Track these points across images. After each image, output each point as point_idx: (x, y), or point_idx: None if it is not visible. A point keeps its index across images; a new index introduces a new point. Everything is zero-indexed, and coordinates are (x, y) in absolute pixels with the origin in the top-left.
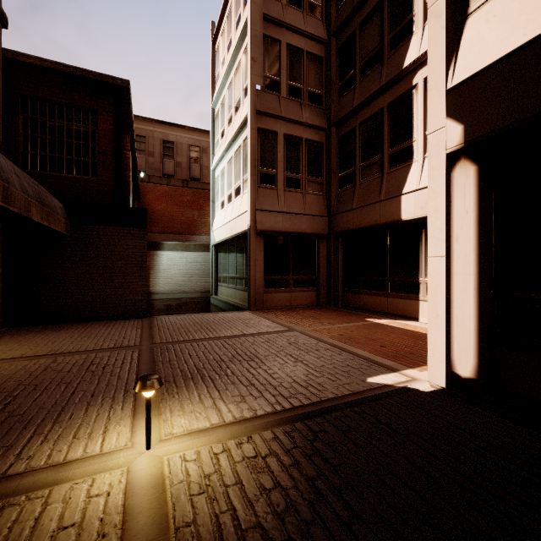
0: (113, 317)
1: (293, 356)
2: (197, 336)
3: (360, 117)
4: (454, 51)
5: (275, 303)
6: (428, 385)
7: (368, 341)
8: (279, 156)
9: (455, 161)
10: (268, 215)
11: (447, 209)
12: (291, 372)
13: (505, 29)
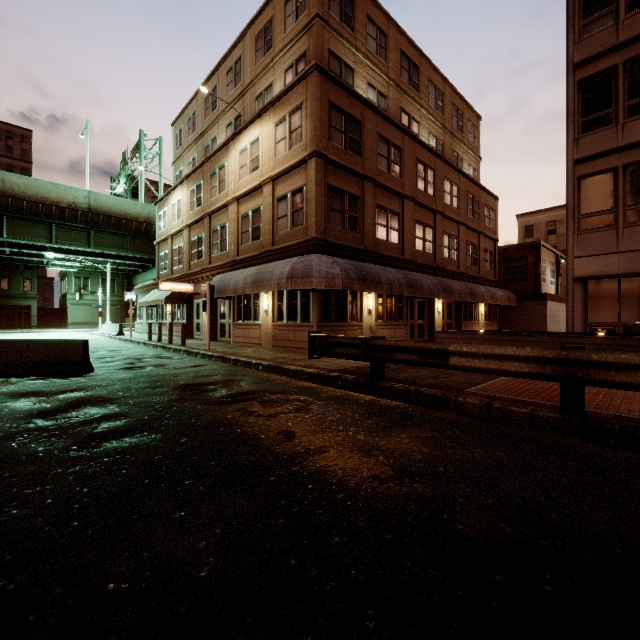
0: None
1: None
2: None
3: None
4: None
5: None
6: None
7: None
8: None
9: None
10: None
11: None
12: None
13: None
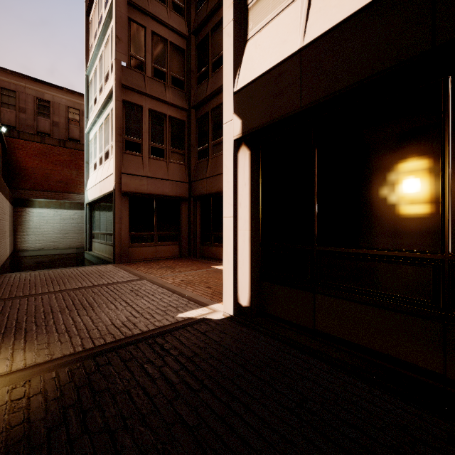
0: None
1: (127, 301)
2: (40, 291)
3: (212, 104)
4: (239, 64)
5: (141, 256)
6: (221, 315)
7: (201, 283)
8: (144, 128)
9: (239, 146)
10: (133, 178)
11: (234, 181)
12: (114, 316)
13: (263, 55)
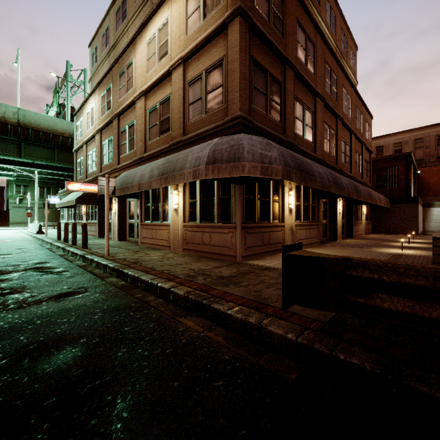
0: (405, 234)
1: None
2: None
3: None
4: None
5: None
6: None
7: None
8: None
9: None
10: None
11: None
12: None
13: None
